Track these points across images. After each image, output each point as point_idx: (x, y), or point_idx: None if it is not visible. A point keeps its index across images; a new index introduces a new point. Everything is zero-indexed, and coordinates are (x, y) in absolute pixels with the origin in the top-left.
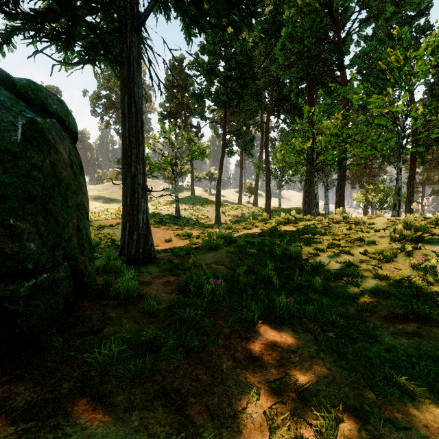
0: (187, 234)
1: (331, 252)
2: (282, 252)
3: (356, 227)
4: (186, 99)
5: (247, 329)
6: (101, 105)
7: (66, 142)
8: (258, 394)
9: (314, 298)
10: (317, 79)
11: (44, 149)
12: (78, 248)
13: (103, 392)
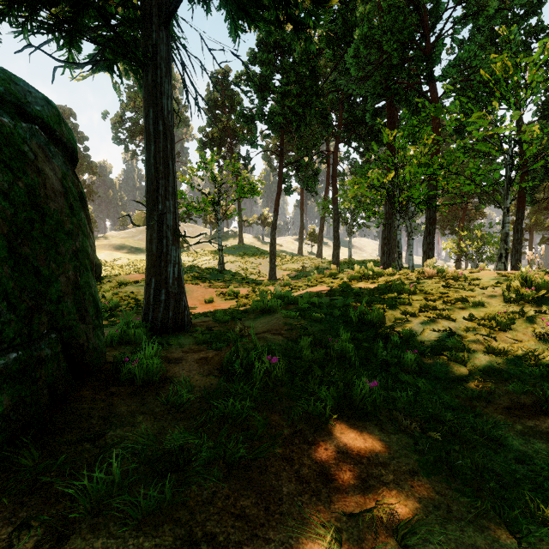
0: (233, 292)
1: (425, 317)
2: (360, 316)
3: (455, 283)
4: (233, 123)
5: (317, 429)
6: (126, 130)
7: (56, 161)
8: (337, 542)
9: (406, 381)
10: (399, 94)
11: (14, 166)
12: (75, 313)
13: (92, 545)
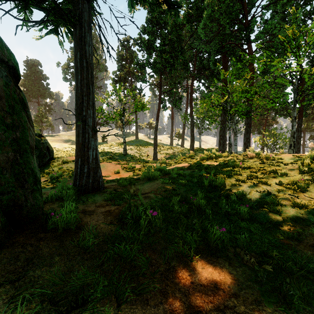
0: (131, 167)
1: (251, 183)
2: (209, 182)
3: (267, 162)
4: (132, 69)
5: (185, 265)
6: (70, 73)
7: None
8: None
9: (242, 226)
10: (230, 50)
11: None
12: (14, 182)
13: None
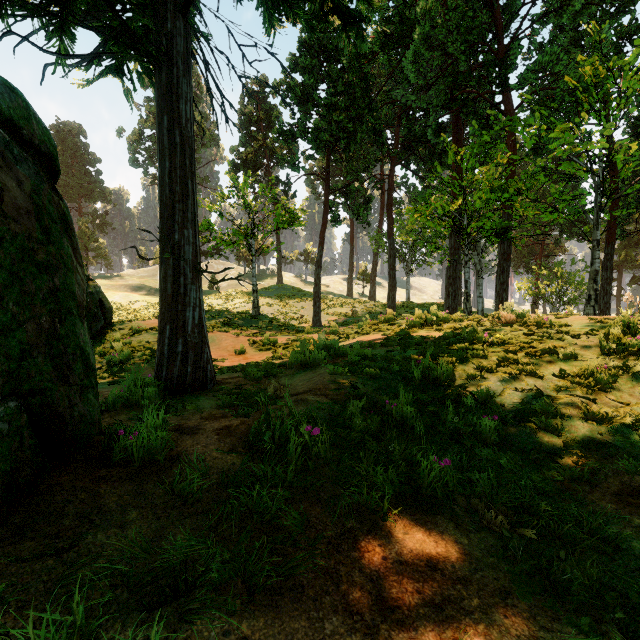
0: (269, 342)
1: (505, 373)
2: (423, 372)
3: (540, 331)
4: (270, 141)
5: (372, 528)
6: (145, 150)
7: (23, 168)
8: None
9: (485, 457)
10: (467, 106)
11: None
12: (52, 371)
13: None
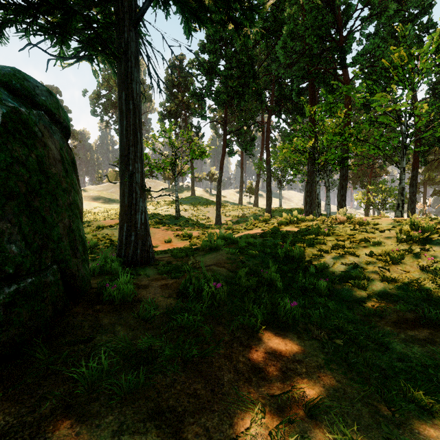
0: (187, 234)
1: (336, 254)
2: (285, 253)
3: (360, 227)
4: (187, 99)
5: (250, 336)
6: (101, 105)
7: (56, 136)
8: (262, 412)
9: (319, 302)
10: (319, 77)
11: (29, 143)
12: (70, 250)
13: (90, 412)
